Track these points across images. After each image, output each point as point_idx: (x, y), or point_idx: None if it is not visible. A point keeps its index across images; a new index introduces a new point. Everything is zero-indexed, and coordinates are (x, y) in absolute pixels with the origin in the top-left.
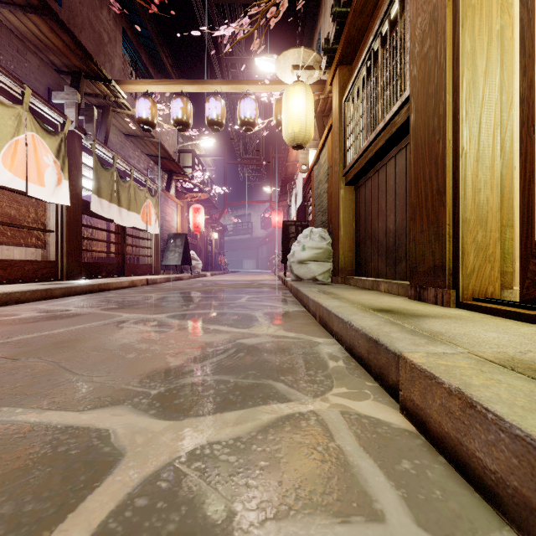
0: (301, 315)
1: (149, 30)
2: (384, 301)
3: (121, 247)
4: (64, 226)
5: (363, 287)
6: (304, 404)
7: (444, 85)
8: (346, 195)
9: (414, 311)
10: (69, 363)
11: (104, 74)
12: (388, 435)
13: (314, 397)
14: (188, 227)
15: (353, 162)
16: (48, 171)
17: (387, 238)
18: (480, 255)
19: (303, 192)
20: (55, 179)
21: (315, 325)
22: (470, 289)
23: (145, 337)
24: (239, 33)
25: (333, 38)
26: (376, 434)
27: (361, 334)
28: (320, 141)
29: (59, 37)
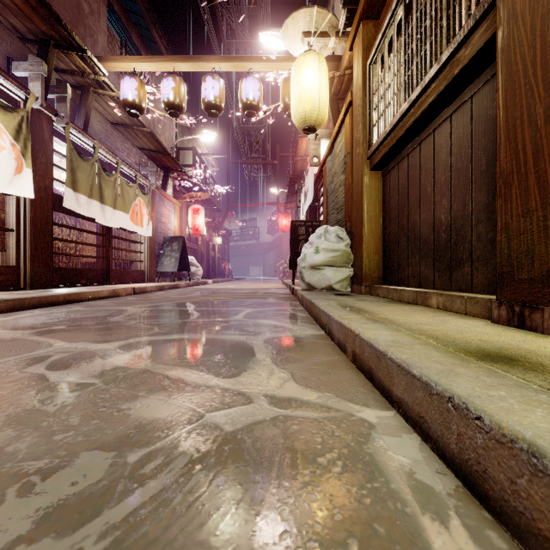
0: (321, 344)
1: (138, 3)
2: (463, 329)
3: (105, 251)
4: (27, 224)
5: (400, 300)
6: None
7: None
8: (371, 183)
9: None
10: None
11: (77, 43)
12: None
13: None
14: (187, 230)
15: (384, 136)
16: (2, 155)
17: (435, 233)
18: None
19: (314, 190)
20: (13, 166)
21: (347, 368)
22: None
23: (35, 403)
24: None
25: None
26: None
27: (533, 467)
28: (334, 127)
29: None
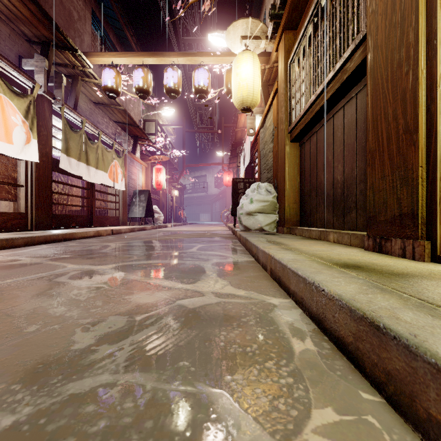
0: (251, 266)
1: (115, 10)
2: (342, 253)
3: (90, 201)
4: (33, 181)
5: (310, 237)
6: None
7: (415, 7)
8: (291, 151)
9: (387, 266)
10: None
11: (70, 44)
12: None
13: (283, 440)
14: (151, 185)
15: (299, 117)
16: (16, 130)
17: (334, 189)
18: None
19: (250, 154)
20: (24, 138)
21: (266, 279)
22: None
23: (71, 295)
24: None
25: (280, 3)
26: None
27: (339, 306)
28: (265, 107)
29: (25, 6)
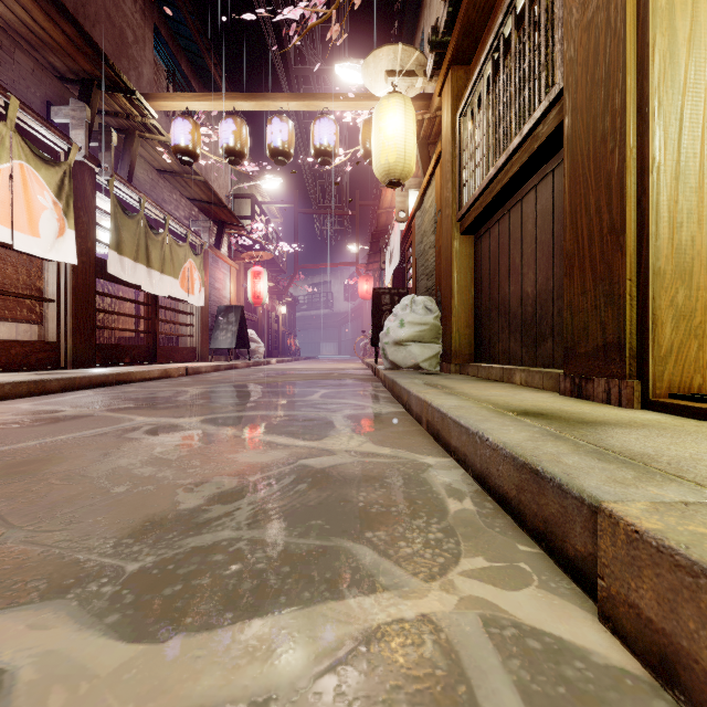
0: (400, 419)
1: (190, 27)
2: (526, 399)
3: (151, 324)
4: (68, 293)
5: (488, 378)
6: (409, 599)
7: (622, 63)
8: (462, 248)
9: (579, 414)
10: (9, 504)
11: (125, 83)
12: (591, 689)
13: (427, 580)
14: (245, 298)
15: (473, 199)
16: (44, 215)
17: (523, 307)
18: (681, 326)
19: (401, 249)
20: (55, 227)
21: (420, 435)
22: (665, 380)
23: (156, 454)
24: (311, 18)
25: (444, 26)
26: (565, 684)
27: (503, 456)
28: (424, 177)
29: (59, 28)
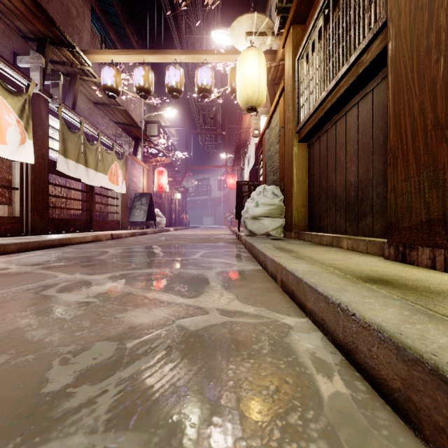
0: (259, 275)
1: (115, 7)
2: (361, 263)
3: (89, 205)
4: (29, 184)
5: (320, 243)
6: None
7: None
8: (299, 152)
9: (419, 281)
10: None
11: (68, 40)
12: None
13: None
14: (153, 188)
15: (308, 116)
16: (10, 130)
17: (347, 192)
18: None
19: (255, 156)
20: (18, 138)
21: (277, 291)
22: None
23: (56, 313)
24: None
25: None
26: None
27: (379, 339)
28: (271, 106)
29: None
